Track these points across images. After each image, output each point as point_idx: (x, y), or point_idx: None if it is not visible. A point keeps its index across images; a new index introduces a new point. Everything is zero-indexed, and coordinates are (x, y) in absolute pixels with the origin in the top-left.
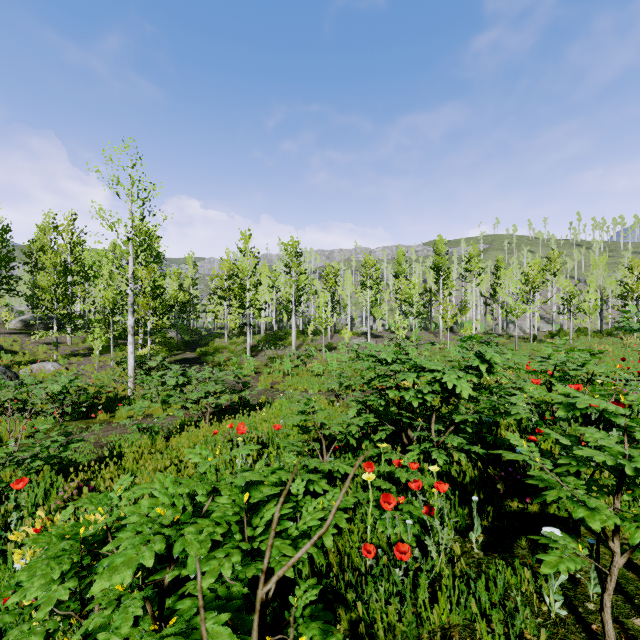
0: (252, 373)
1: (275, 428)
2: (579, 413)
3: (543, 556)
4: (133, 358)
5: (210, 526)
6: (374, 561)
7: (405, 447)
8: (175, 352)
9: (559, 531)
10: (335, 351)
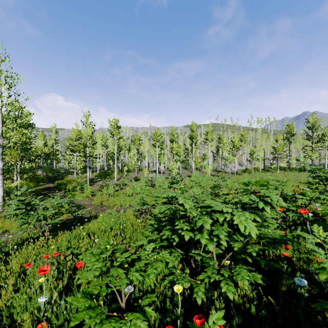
0: (89, 195)
1: (78, 266)
2: None
3: None
4: (2, 190)
5: None
6: None
7: (192, 267)
8: (41, 183)
9: None
10: (139, 181)
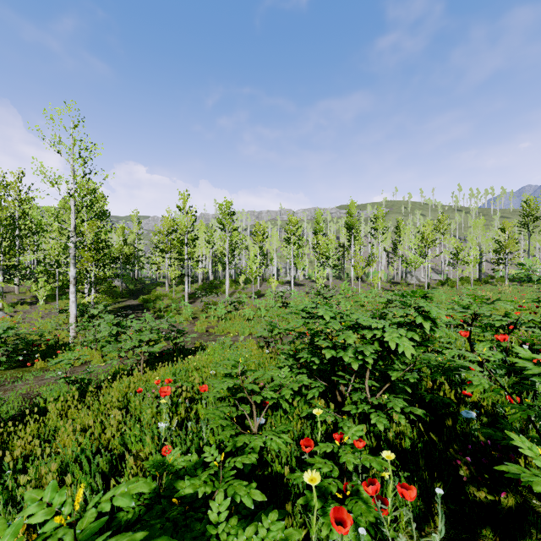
0: (189, 318)
1: (202, 389)
2: None
3: None
4: (75, 307)
5: None
6: None
7: (338, 403)
8: (119, 300)
9: None
10: (263, 298)
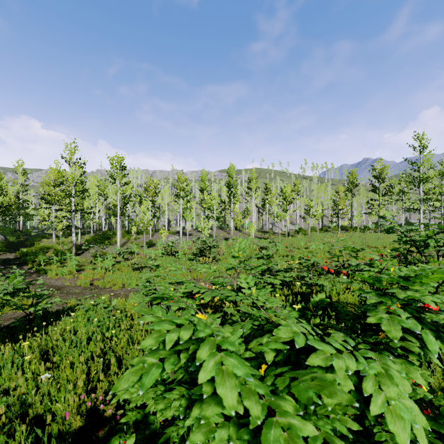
0: (74, 271)
1: None
2: None
3: None
4: None
5: None
6: None
7: None
8: None
9: None
10: (155, 247)
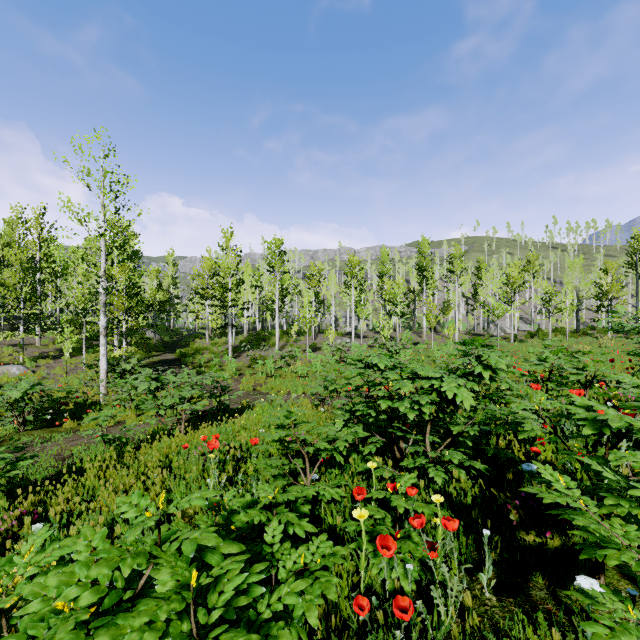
0: (234, 375)
1: (252, 443)
2: (609, 432)
3: (589, 626)
4: (105, 360)
5: (135, 631)
6: (368, 615)
7: (397, 461)
8: (153, 353)
9: (598, 583)
10: (319, 351)
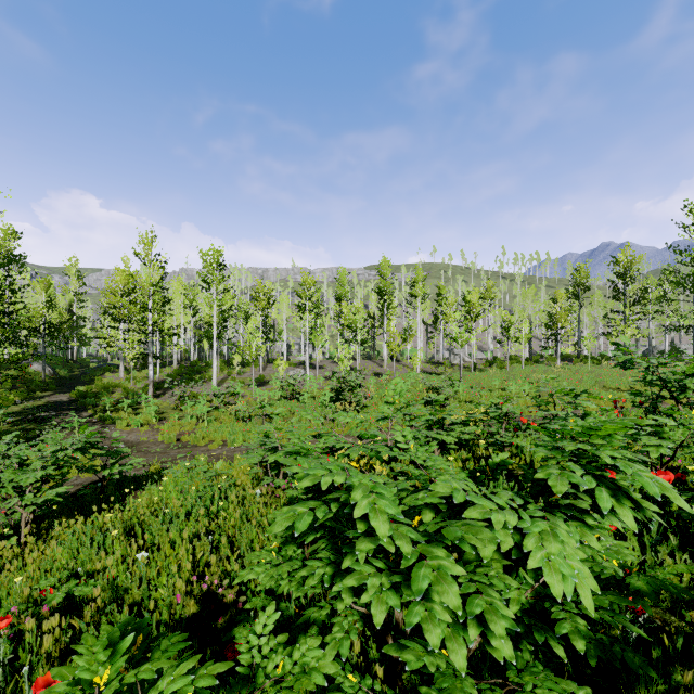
0: (152, 420)
1: (37, 693)
2: None
3: None
4: None
5: None
6: None
7: None
8: (39, 394)
9: None
10: (268, 386)
